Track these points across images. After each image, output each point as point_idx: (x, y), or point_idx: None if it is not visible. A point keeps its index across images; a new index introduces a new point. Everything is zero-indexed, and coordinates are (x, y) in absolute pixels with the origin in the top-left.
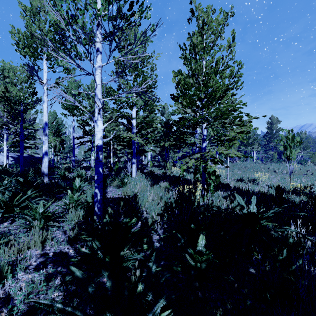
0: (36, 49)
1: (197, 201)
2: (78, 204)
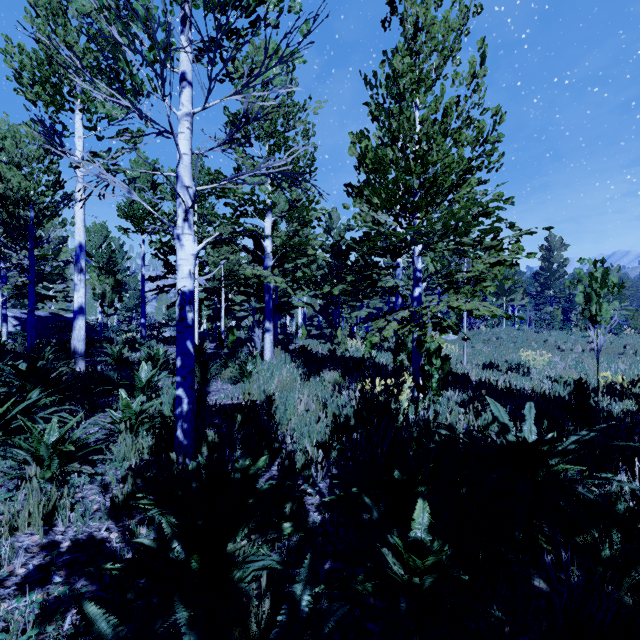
0: (58, 88)
1: (402, 413)
2: (142, 422)
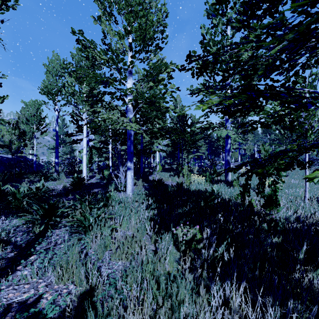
0: None
1: None
2: None
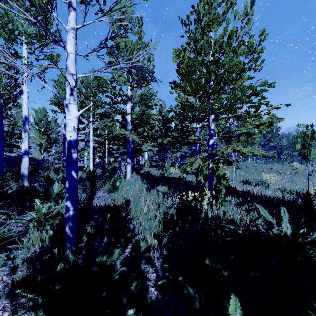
0: (12, 30)
1: (204, 212)
2: (47, 220)
